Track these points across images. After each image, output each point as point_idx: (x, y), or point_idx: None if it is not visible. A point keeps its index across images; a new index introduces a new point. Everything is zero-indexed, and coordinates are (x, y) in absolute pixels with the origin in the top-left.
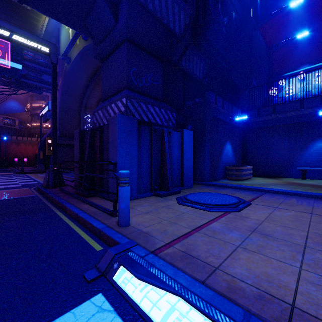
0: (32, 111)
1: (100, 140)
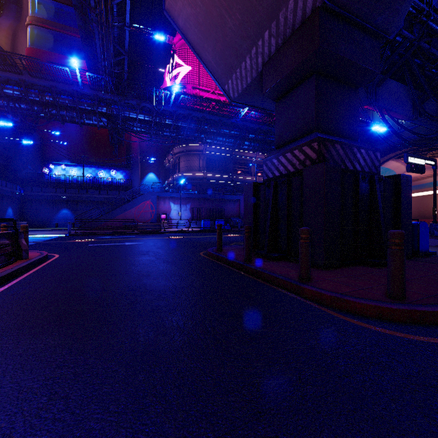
0: None
1: None
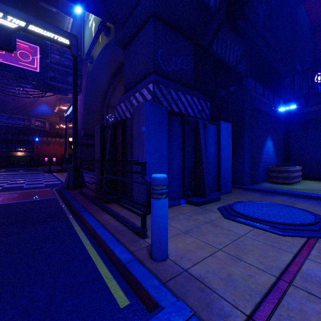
0: (60, 113)
1: (122, 135)
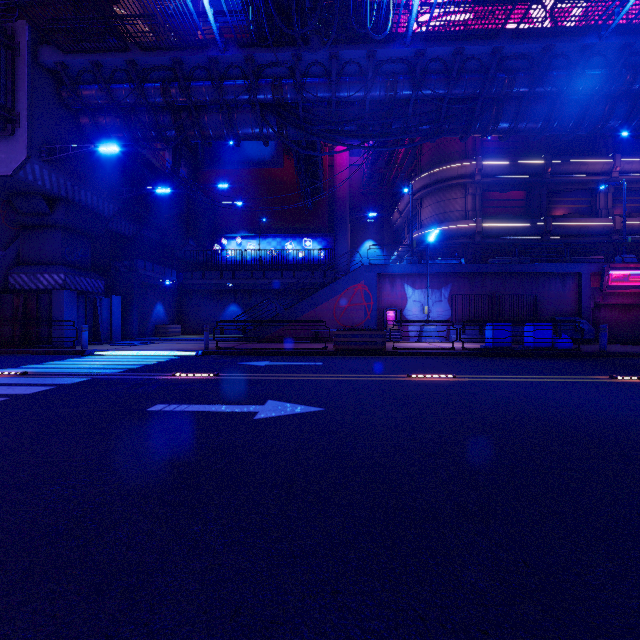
0: None
1: (37, 304)
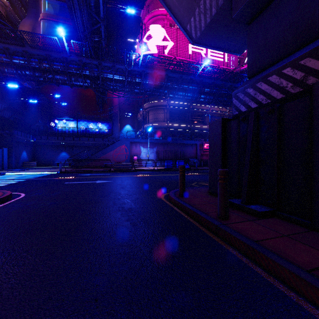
0: None
1: None
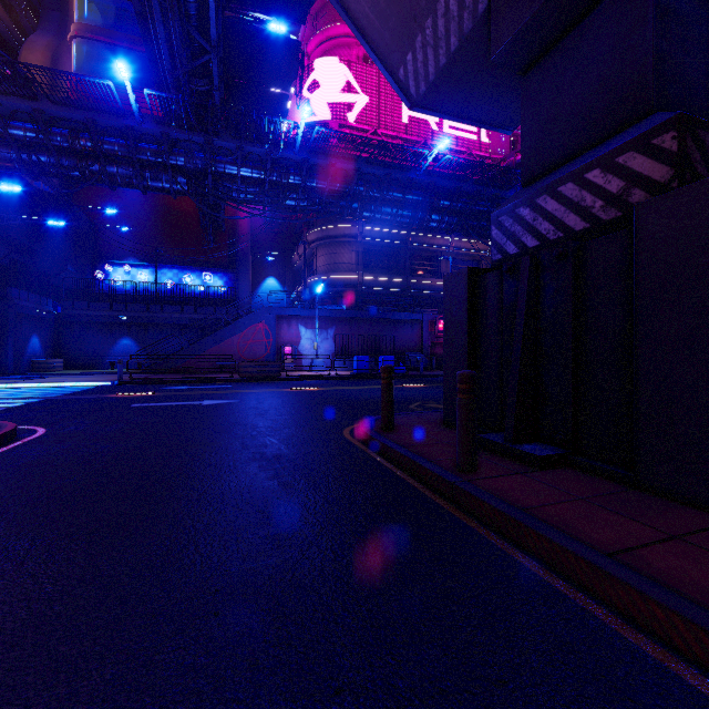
0: None
1: None
